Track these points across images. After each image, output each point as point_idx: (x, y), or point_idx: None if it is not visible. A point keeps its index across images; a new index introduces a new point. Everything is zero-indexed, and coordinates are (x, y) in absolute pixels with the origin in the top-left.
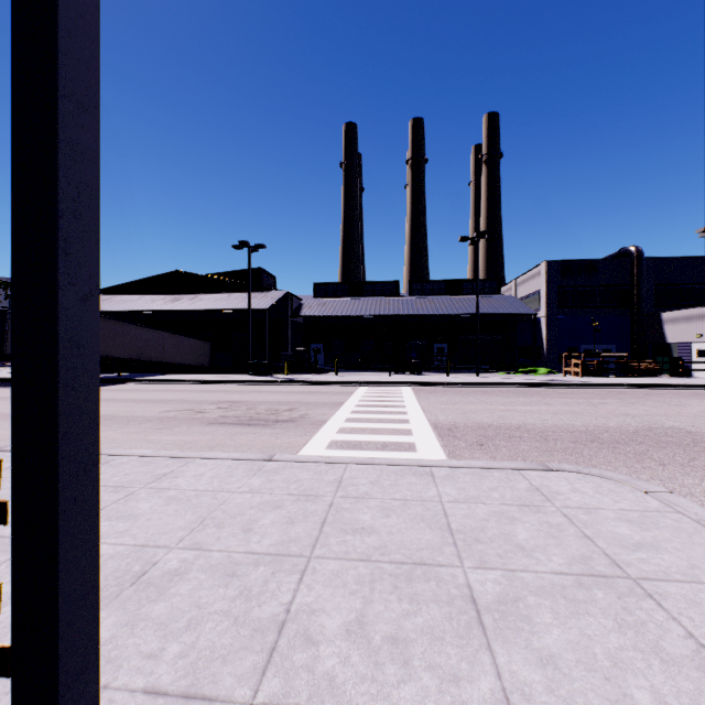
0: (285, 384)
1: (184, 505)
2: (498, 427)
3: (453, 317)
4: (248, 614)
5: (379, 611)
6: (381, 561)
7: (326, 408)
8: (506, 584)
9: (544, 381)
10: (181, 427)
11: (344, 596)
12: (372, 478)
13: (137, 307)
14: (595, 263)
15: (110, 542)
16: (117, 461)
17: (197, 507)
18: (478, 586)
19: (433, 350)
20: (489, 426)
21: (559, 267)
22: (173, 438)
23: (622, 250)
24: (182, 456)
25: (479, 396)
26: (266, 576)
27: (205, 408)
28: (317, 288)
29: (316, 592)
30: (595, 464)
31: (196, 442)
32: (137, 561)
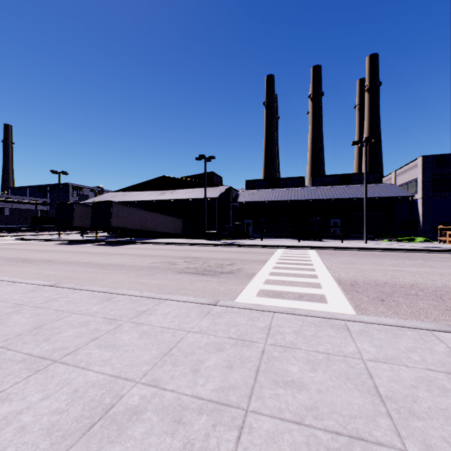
0: (228, 246)
1: (152, 339)
2: (393, 285)
3: (344, 200)
4: None
5: None
6: (315, 426)
7: (255, 264)
8: None
9: (423, 248)
10: (160, 274)
11: None
12: (296, 328)
13: (141, 199)
14: None
15: (95, 370)
16: (116, 298)
17: (161, 343)
18: None
19: (329, 224)
20: (385, 284)
21: (433, 160)
22: (155, 282)
23: None
24: (156, 297)
25: (370, 258)
26: (207, 428)
27: (177, 261)
28: (248, 183)
29: None
30: None
31: (168, 285)
32: (109, 392)
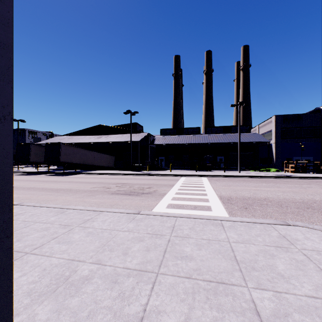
0: (147, 175)
1: (95, 237)
2: (254, 199)
3: (226, 144)
4: (122, 310)
5: (198, 316)
6: (198, 279)
7: (166, 187)
8: (277, 302)
9: (275, 175)
10: (99, 195)
11: (177, 302)
12: (190, 226)
13: (83, 141)
14: (301, 116)
15: (57, 256)
16: (68, 211)
17: (101, 238)
18: (259, 302)
19: (217, 160)
20: (249, 198)
21: (281, 118)
22: (95, 201)
23: (316, 109)
24: (97, 210)
25: (241, 182)
26: (133, 284)
27: (110, 186)
28: (162, 131)
29: (161, 297)
30: (312, 221)
31: (105, 202)
32: (68, 269)
